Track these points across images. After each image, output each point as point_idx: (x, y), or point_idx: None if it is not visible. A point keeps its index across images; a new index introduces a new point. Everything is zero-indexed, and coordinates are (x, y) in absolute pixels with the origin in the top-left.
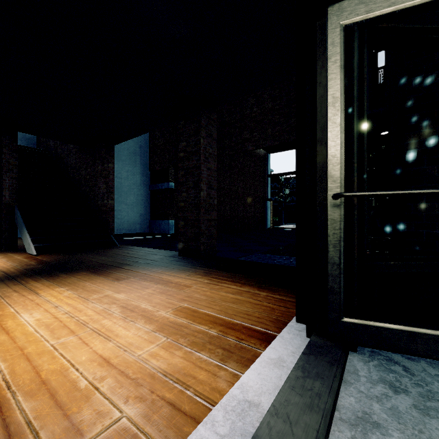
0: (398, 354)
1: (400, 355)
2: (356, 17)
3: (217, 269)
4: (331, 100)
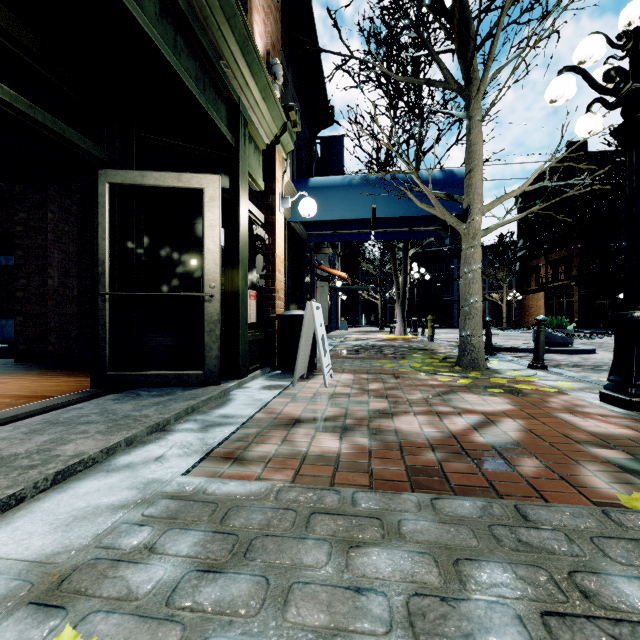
0: (146, 391)
1: (147, 391)
2: (116, 182)
3: (63, 369)
4: (101, 231)
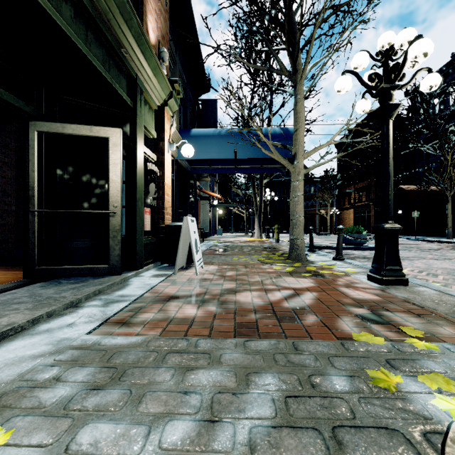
0: (66, 280)
1: (67, 280)
2: (43, 131)
3: (2, 265)
4: (31, 166)
